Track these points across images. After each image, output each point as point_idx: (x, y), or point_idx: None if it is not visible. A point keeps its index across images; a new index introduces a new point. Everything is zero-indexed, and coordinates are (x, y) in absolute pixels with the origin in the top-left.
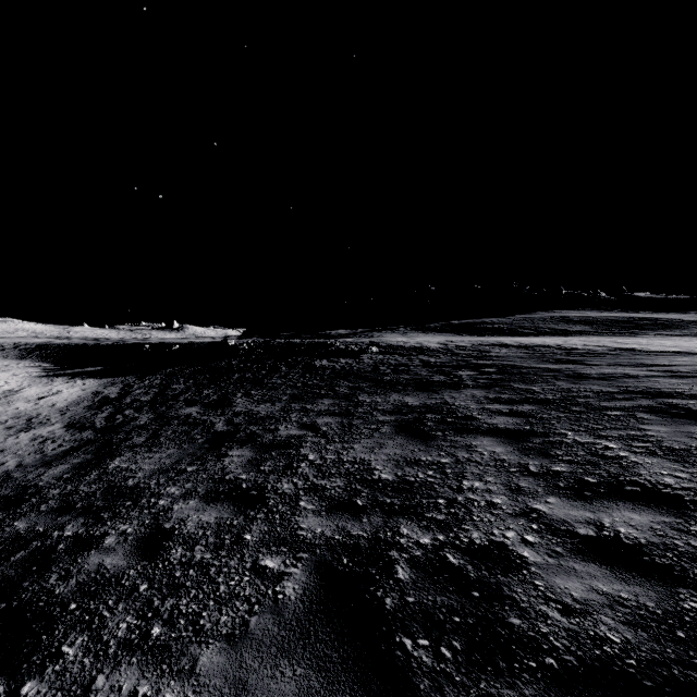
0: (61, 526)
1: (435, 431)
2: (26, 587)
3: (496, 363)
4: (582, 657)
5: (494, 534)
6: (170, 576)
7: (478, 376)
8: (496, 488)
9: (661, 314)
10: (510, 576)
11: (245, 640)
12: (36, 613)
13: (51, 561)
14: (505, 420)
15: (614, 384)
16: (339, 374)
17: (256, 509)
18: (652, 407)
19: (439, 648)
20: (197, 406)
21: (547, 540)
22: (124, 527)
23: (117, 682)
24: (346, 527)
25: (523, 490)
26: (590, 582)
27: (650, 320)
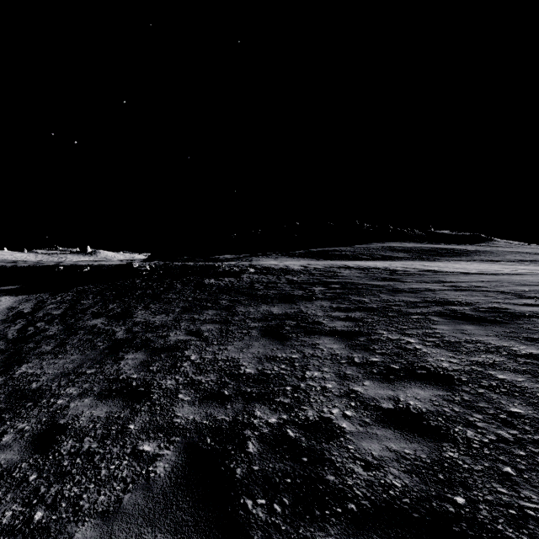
0: None
1: (290, 334)
2: None
3: (340, 281)
4: (374, 500)
5: (324, 411)
6: (58, 466)
7: (327, 290)
8: (329, 376)
9: (454, 245)
10: (331, 443)
11: (117, 515)
12: None
13: None
14: (342, 324)
15: (418, 296)
16: (223, 290)
17: (142, 402)
18: (441, 312)
19: (272, 505)
20: (102, 318)
21: (360, 414)
22: (22, 425)
23: None
24: (213, 413)
25: (348, 377)
26: (386, 443)
27: (447, 250)
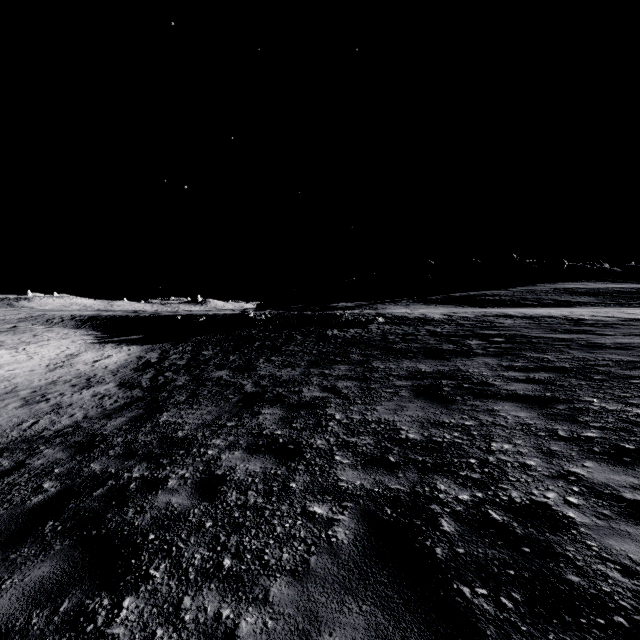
0: (129, 469)
1: (453, 396)
2: (110, 518)
3: (503, 332)
4: None
5: (534, 494)
6: (230, 516)
7: (487, 345)
8: (526, 451)
9: None
10: (559, 535)
11: (309, 577)
12: (122, 540)
13: (126, 497)
14: (524, 387)
15: (634, 354)
16: (350, 342)
17: (296, 461)
18: None
19: (499, 598)
20: (226, 370)
21: (591, 503)
22: (182, 472)
23: (201, 604)
24: (384, 481)
25: (556, 454)
26: None
27: None
